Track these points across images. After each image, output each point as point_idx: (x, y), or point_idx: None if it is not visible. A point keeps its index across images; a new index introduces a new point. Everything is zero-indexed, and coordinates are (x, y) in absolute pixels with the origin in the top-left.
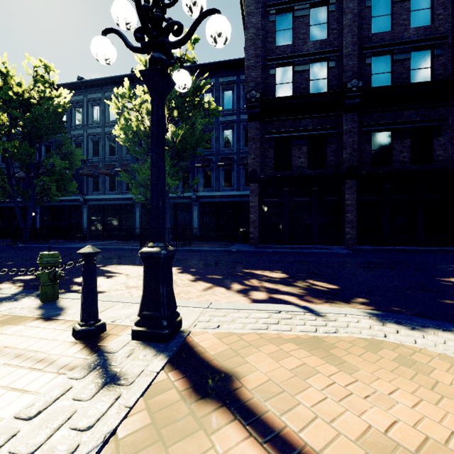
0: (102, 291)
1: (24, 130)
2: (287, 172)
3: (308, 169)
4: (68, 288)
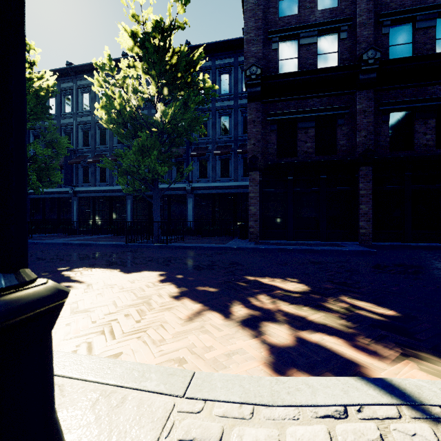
0: None
1: None
2: (292, 158)
3: (316, 155)
4: None
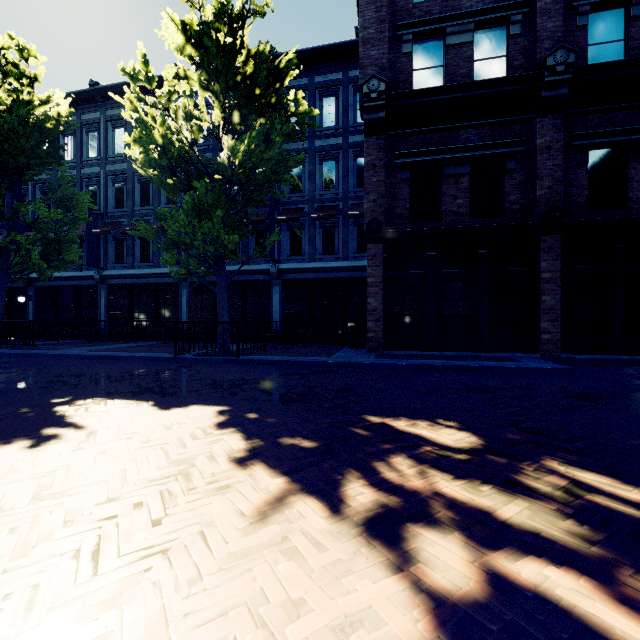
0: None
1: None
2: (433, 223)
3: (471, 218)
4: None
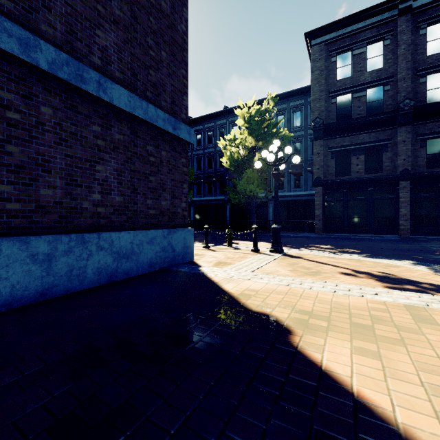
0: None
1: None
2: (347, 176)
3: (366, 174)
4: None
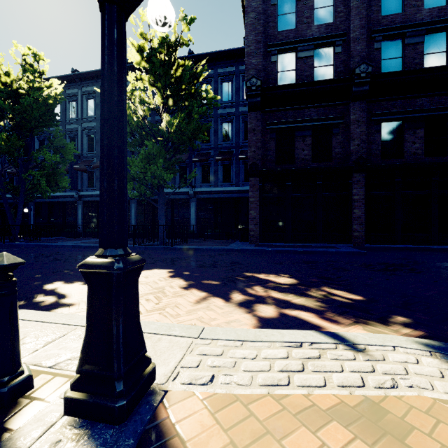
0: (70, 303)
1: (13, 122)
2: (290, 165)
3: (313, 162)
4: (30, 298)
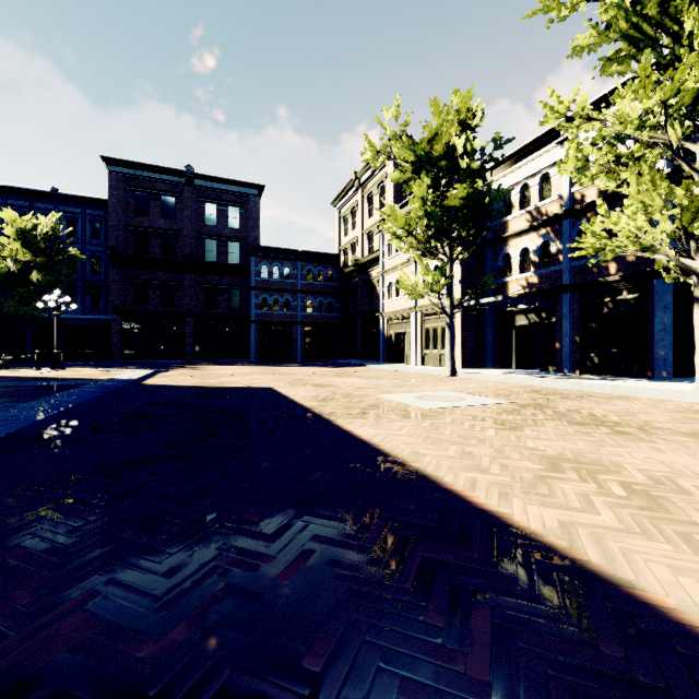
0: None
1: None
2: (145, 308)
3: (162, 307)
4: None
